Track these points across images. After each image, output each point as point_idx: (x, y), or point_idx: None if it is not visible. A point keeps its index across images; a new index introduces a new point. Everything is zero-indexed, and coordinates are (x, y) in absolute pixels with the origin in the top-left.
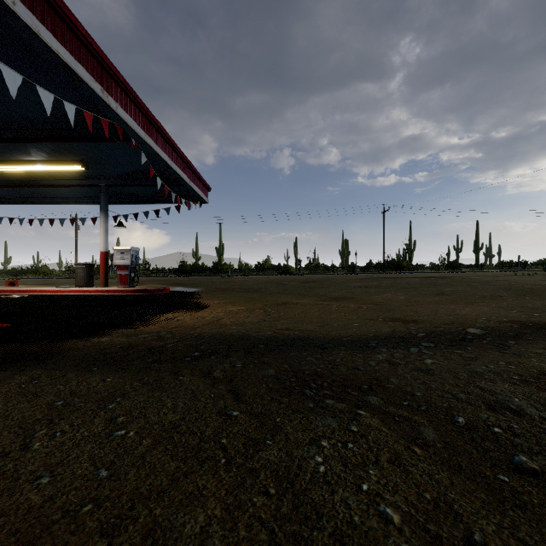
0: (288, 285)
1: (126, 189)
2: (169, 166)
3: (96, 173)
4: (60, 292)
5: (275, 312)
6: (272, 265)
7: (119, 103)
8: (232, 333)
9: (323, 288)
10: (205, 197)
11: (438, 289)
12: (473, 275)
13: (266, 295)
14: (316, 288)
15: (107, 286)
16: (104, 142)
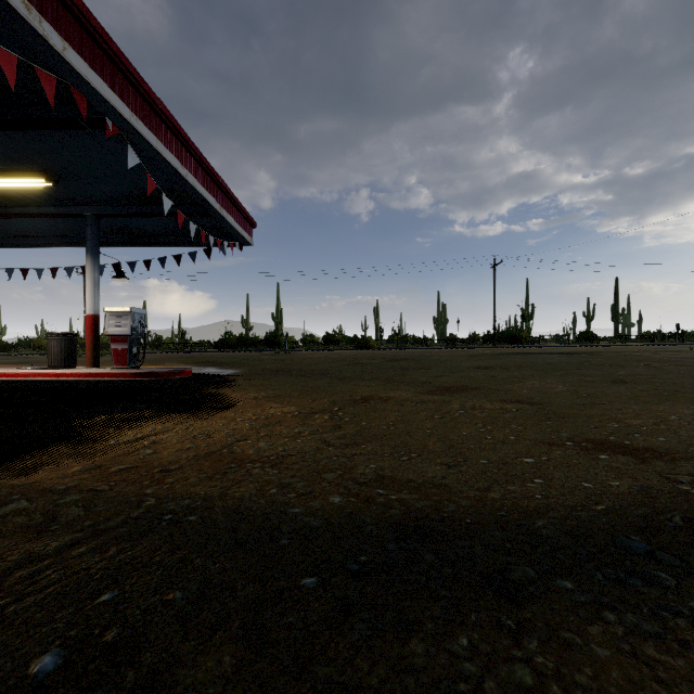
0: (369, 364)
1: (130, 223)
2: (182, 179)
3: (77, 195)
4: (21, 376)
5: (350, 420)
6: (346, 337)
7: (72, 44)
8: (239, 504)
9: (422, 370)
10: (247, 236)
11: (606, 372)
12: (629, 351)
13: (336, 382)
14: (412, 370)
15: (96, 366)
16: (66, 129)
